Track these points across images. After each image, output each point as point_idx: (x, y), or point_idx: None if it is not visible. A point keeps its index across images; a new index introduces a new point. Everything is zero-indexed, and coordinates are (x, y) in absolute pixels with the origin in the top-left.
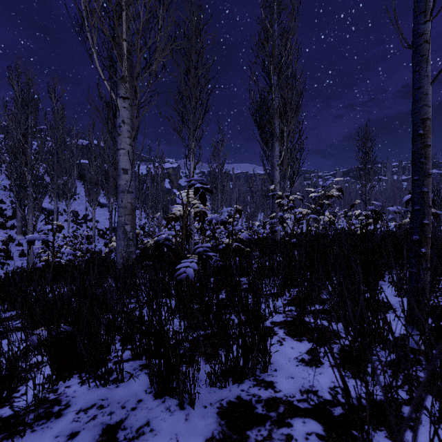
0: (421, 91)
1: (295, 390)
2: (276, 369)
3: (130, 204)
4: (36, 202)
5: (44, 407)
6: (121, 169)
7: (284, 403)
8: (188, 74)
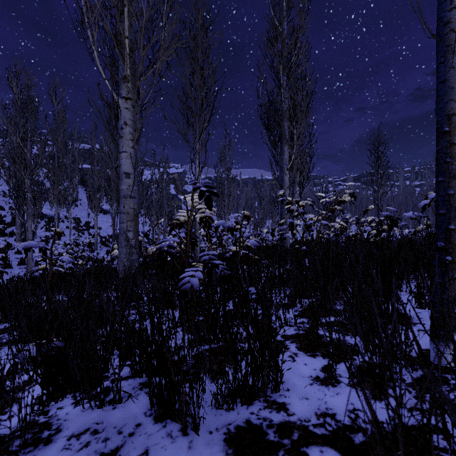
0: (447, 84)
1: (310, 413)
2: (289, 389)
3: (133, 210)
4: (36, 208)
5: (32, 431)
6: (123, 173)
7: (299, 429)
8: (193, 75)
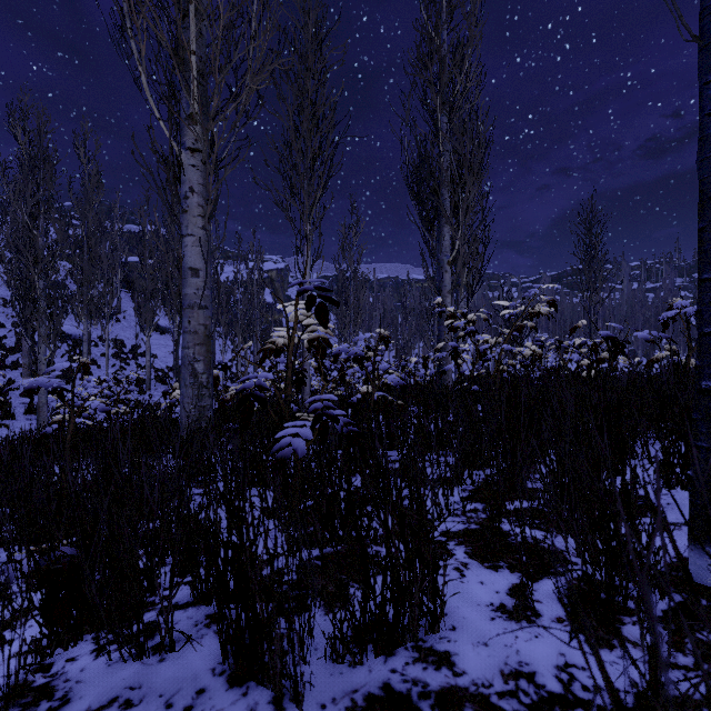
0: None
1: (492, 671)
2: (455, 627)
3: (204, 328)
4: (53, 325)
5: (21, 702)
6: (189, 269)
7: (474, 700)
8: (300, 114)
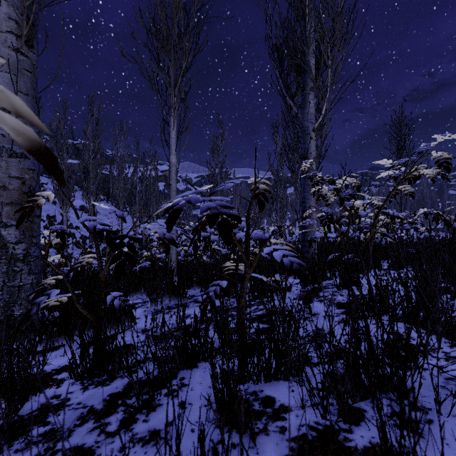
0: None
1: None
2: None
3: (19, 182)
4: None
5: None
6: None
7: None
8: None
